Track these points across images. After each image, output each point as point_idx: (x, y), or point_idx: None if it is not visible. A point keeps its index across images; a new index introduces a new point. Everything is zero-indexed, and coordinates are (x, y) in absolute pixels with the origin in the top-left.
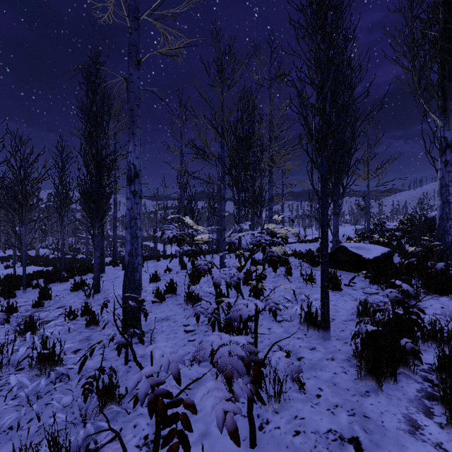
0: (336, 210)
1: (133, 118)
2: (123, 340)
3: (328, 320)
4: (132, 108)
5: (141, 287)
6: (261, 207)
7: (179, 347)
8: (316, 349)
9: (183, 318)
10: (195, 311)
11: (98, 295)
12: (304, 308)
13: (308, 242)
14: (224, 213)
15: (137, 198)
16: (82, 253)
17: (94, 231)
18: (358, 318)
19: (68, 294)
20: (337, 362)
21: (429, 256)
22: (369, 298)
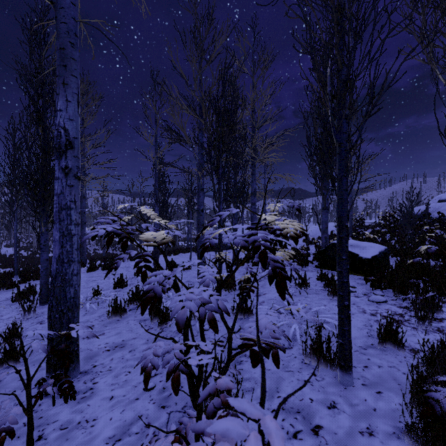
0: (325, 204)
1: (65, 61)
2: (13, 419)
3: (350, 356)
4: (63, 46)
5: (79, 306)
6: (244, 201)
7: (128, 403)
8: (337, 408)
9: (144, 343)
10: (145, 362)
11: (45, 307)
12: (304, 326)
13: (290, 239)
14: (202, 207)
15: (71, 179)
16: (52, 251)
17: (41, 227)
18: (381, 344)
19: (8, 305)
20: (380, 441)
21: (445, 256)
22: (378, 309)
